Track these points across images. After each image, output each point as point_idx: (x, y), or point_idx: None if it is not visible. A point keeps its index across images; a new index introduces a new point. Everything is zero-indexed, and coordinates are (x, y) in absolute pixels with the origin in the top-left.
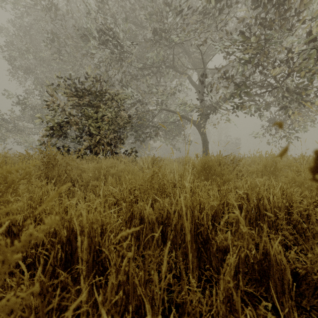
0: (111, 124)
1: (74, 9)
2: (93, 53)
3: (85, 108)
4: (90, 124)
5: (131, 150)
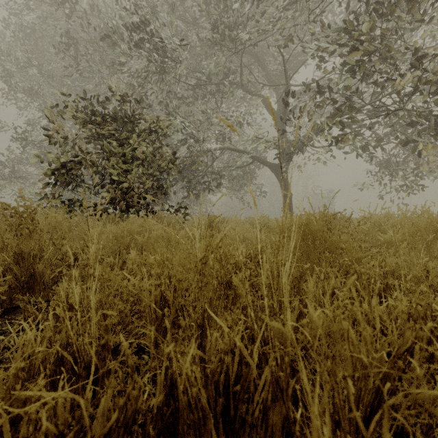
0: (147, 167)
1: (98, 4)
2: (122, 62)
3: (107, 142)
4: (112, 166)
5: (179, 206)
